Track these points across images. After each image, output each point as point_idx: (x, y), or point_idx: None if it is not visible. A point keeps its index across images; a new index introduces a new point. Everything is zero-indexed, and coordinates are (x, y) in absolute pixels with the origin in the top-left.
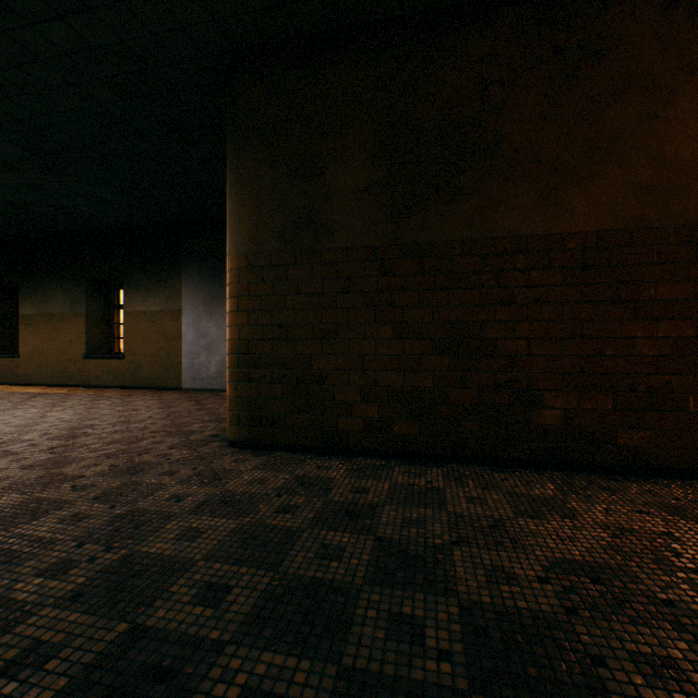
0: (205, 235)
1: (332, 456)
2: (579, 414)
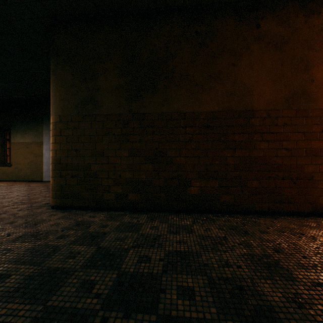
0: None
1: (100, 211)
2: (206, 189)
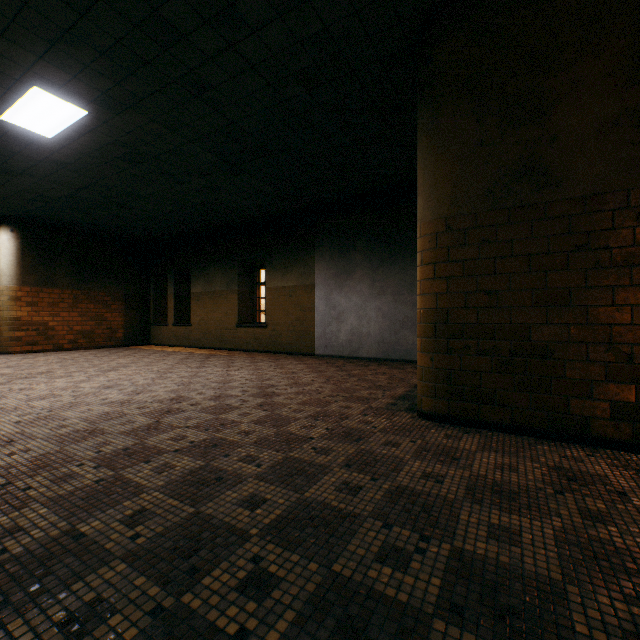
0: (335, 215)
1: (561, 442)
2: None
